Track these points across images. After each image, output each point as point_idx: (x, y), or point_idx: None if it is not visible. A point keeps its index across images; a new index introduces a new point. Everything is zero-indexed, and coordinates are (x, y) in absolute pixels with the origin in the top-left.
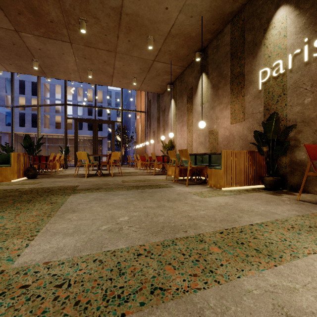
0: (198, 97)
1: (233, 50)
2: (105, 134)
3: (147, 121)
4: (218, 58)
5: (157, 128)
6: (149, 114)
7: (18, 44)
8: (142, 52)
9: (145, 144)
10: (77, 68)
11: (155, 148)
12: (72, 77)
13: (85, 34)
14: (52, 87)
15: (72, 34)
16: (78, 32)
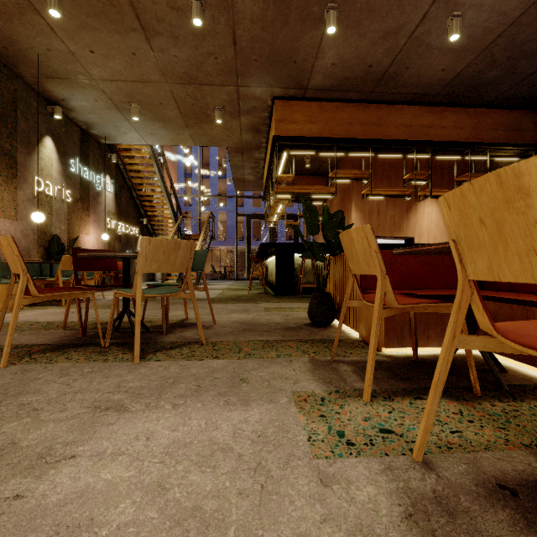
0: None
1: (0, 108)
2: None
3: None
4: None
5: None
6: None
7: None
8: None
9: None
10: None
11: None
12: None
13: None
14: None
15: None
16: None
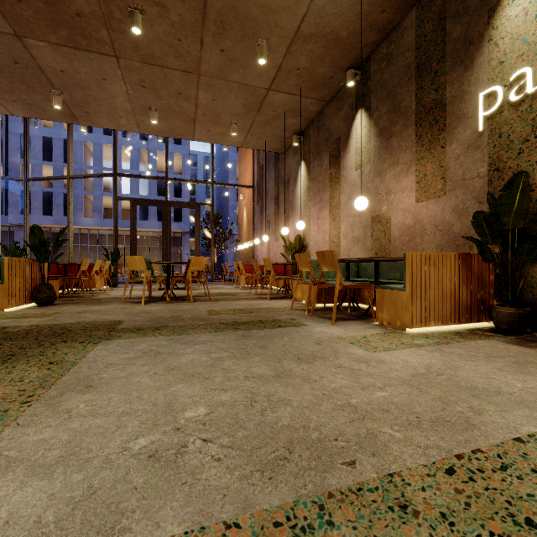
0: (351, 154)
1: (421, 59)
2: (186, 228)
3: (258, 203)
4: (390, 77)
5: (275, 214)
6: (261, 191)
7: (23, 63)
8: (248, 72)
9: (253, 244)
10: (131, 107)
11: (271, 250)
12: (123, 123)
13: (142, 40)
14: (98, 148)
15: (117, 39)
16: (128, 35)
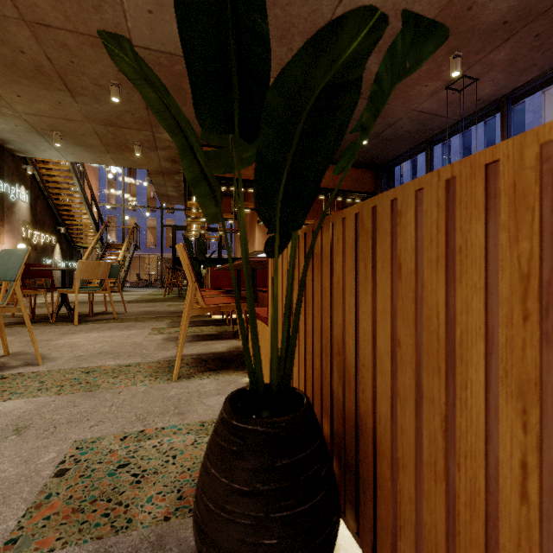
0: None
1: None
2: None
3: None
4: None
5: None
6: None
7: None
8: None
9: None
10: None
11: None
12: None
13: (107, 62)
14: None
15: None
16: None
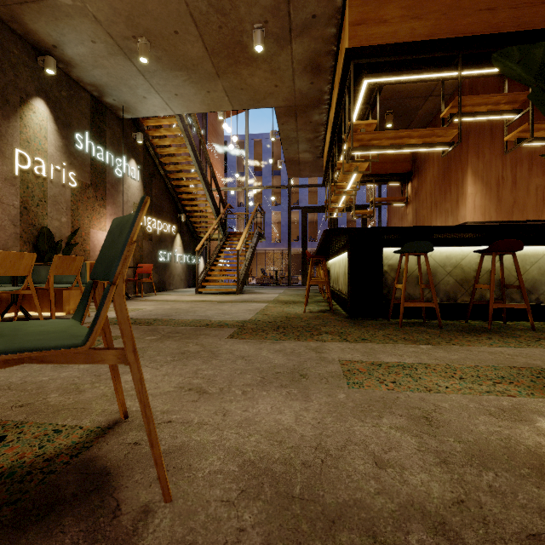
0: None
1: None
2: None
3: None
4: None
5: None
6: None
7: None
8: None
9: None
10: None
11: None
12: None
13: None
14: None
15: None
16: None
